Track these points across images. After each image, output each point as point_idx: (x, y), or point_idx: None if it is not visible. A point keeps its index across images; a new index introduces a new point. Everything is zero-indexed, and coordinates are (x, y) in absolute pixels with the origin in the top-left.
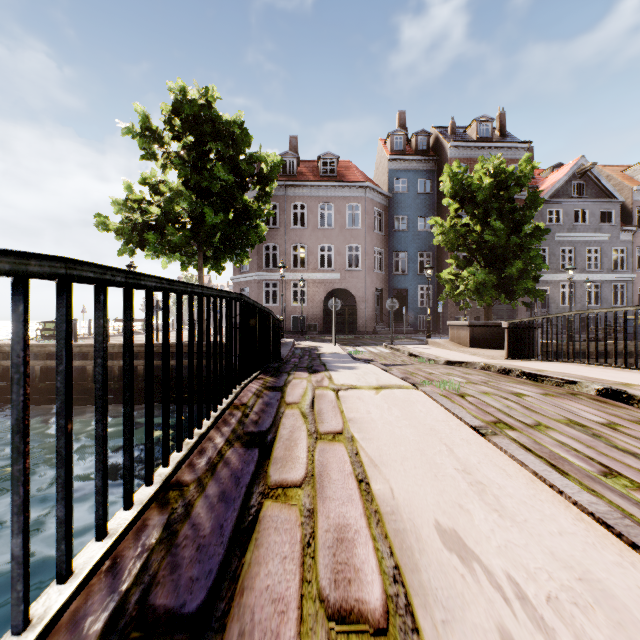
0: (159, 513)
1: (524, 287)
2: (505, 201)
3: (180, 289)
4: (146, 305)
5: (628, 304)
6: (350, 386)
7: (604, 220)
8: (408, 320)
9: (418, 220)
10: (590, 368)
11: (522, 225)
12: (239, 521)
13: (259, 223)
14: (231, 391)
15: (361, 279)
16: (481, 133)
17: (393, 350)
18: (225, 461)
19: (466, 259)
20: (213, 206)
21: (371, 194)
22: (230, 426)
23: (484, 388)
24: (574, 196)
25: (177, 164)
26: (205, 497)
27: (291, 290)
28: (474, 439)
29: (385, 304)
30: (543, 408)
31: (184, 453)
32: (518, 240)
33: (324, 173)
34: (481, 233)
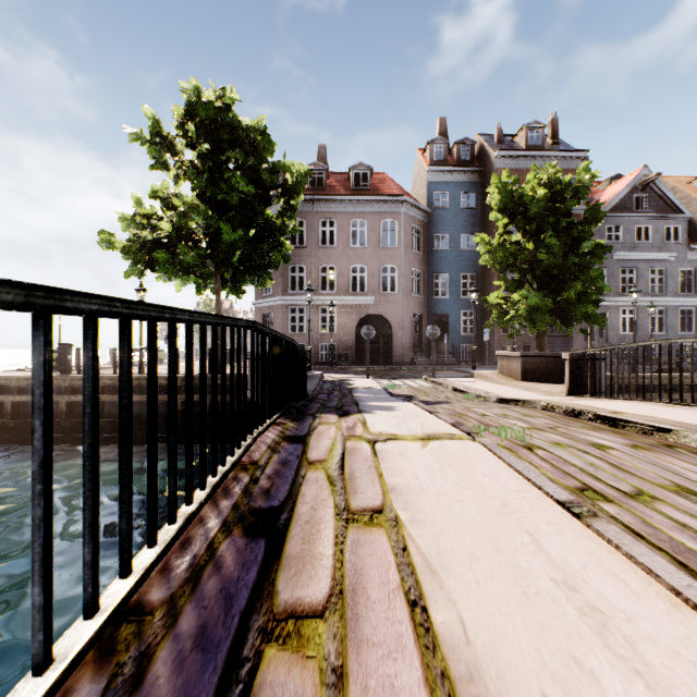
0: (93, 676)
1: (583, 312)
2: (561, 215)
3: (150, 315)
4: (84, 340)
5: (696, 331)
6: (389, 436)
7: (669, 237)
8: (449, 349)
9: (461, 238)
10: (676, 409)
11: (580, 242)
12: (219, 696)
13: (283, 241)
14: (239, 444)
15: (397, 304)
16: (531, 141)
17: (434, 384)
18: (216, 562)
19: (516, 281)
20: (231, 221)
21: (408, 209)
22: (231, 498)
23: (554, 437)
24: (636, 211)
25: (190, 174)
26: (174, 638)
27: (319, 316)
28: (566, 522)
29: (424, 331)
30: (638, 467)
31: (158, 549)
32: (576, 259)
33: (356, 186)
34: (534, 251)
